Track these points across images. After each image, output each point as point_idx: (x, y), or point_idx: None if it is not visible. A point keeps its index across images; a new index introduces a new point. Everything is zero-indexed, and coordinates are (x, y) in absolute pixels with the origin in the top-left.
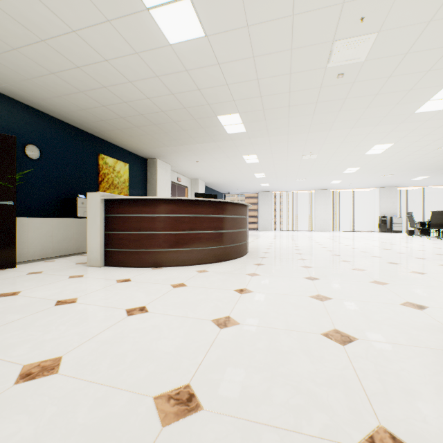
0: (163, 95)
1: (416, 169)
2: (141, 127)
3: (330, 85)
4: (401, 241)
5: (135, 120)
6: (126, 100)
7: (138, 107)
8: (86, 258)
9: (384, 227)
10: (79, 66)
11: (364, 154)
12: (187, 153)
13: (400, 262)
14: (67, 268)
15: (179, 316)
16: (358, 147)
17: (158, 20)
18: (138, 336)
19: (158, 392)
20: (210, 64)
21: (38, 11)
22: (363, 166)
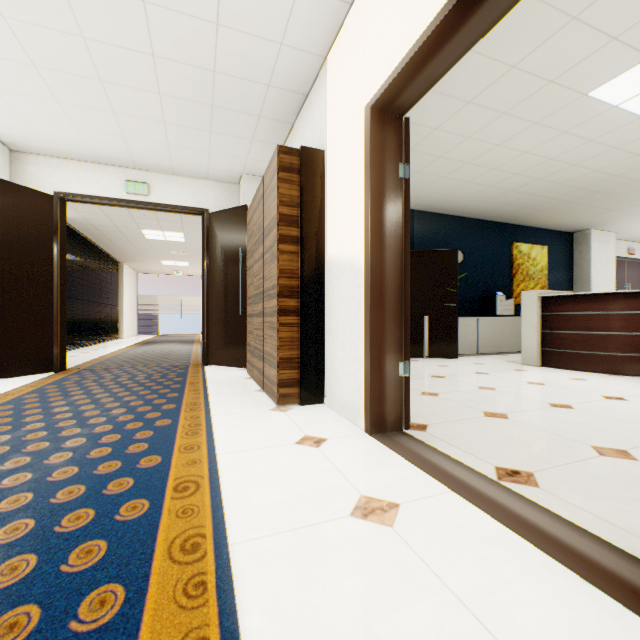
0: (619, 161)
1: None
2: (574, 201)
3: None
4: None
5: (567, 196)
6: (561, 182)
7: (575, 183)
8: (510, 358)
9: None
10: (517, 174)
11: None
12: None
13: None
14: (502, 364)
15: None
16: None
17: (628, 107)
18: (628, 409)
19: None
20: None
21: (499, 154)
22: None
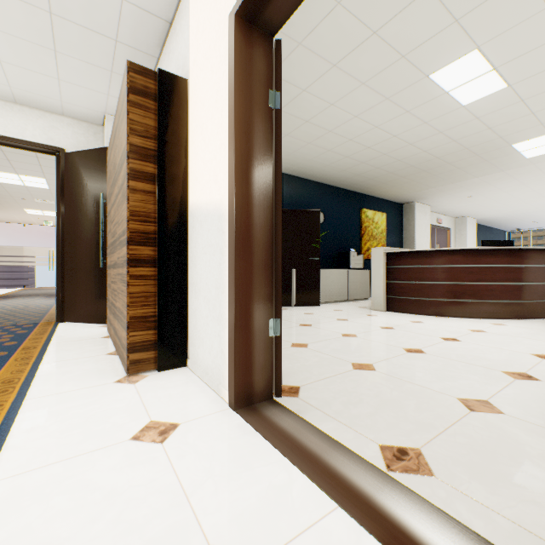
0: (442, 145)
1: None
2: (407, 176)
3: None
4: None
5: (402, 172)
6: (400, 159)
7: (410, 161)
8: (361, 304)
9: None
10: (369, 147)
11: None
12: (457, 190)
13: None
14: (357, 310)
15: (493, 347)
16: None
17: (455, 95)
18: (465, 350)
19: (502, 370)
20: (509, 104)
21: (356, 125)
22: None
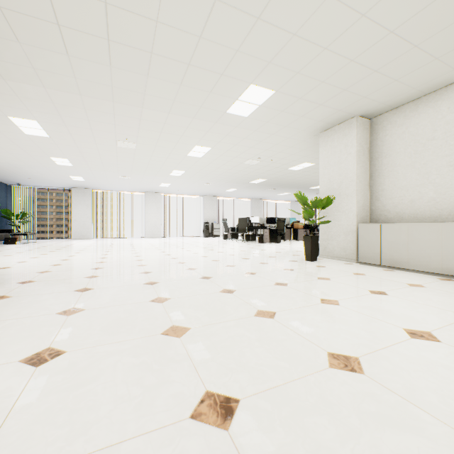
0: None
1: (229, 181)
2: None
3: (122, 7)
4: (218, 246)
5: None
6: None
7: None
8: None
9: (207, 232)
10: None
11: (187, 155)
12: None
13: (213, 275)
14: None
15: None
16: (180, 145)
17: None
18: None
19: None
20: None
21: None
22: (188, 170)
